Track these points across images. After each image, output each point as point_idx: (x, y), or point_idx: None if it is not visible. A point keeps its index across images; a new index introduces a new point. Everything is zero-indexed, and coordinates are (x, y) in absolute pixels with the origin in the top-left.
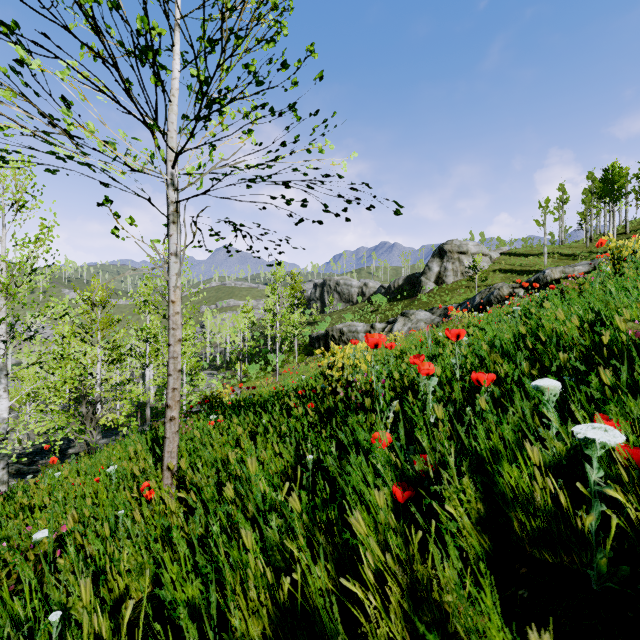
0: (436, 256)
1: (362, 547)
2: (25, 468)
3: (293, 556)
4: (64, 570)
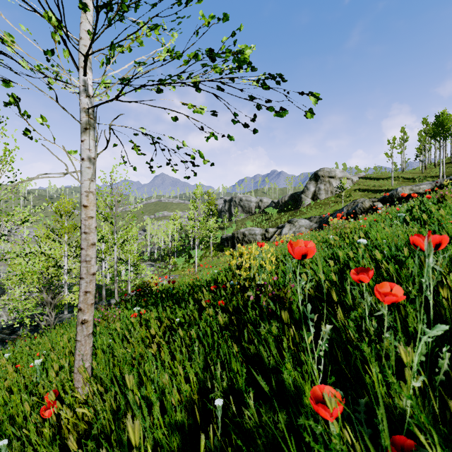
0: (312, 179)
1: None
2: (7, 337)
3: None
4: None
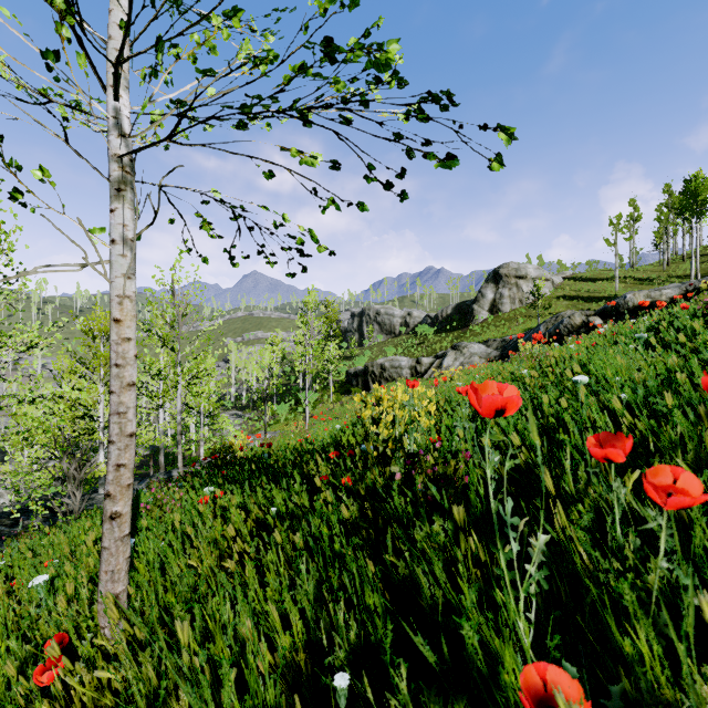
0: (490, 281)
1: None
2: (6, 530)
3: None
4: None
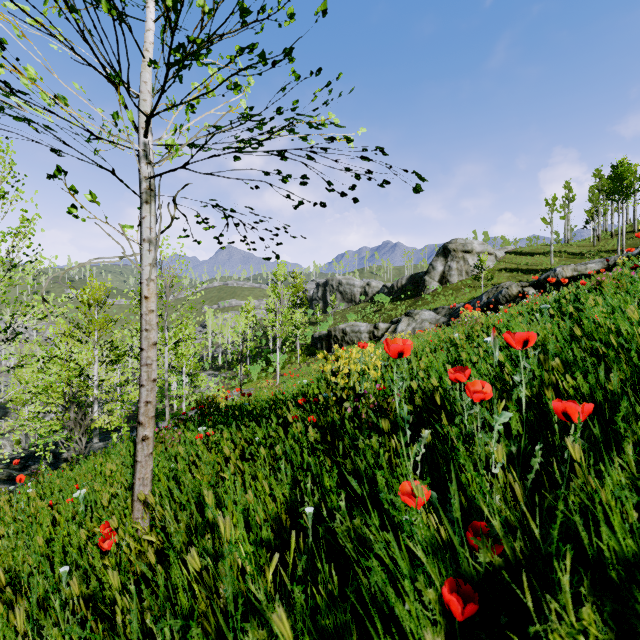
0: (440, 255)
1: None
2: (16, 473)
3: None
4: None
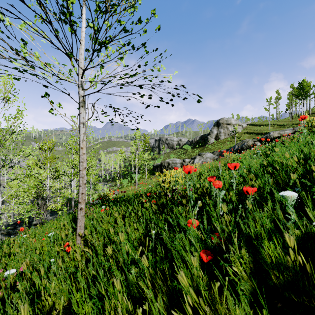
0: (215, 126)
1: (184, 290)
2: (11, 231)
3: (144, 290)
4: (16, 297)
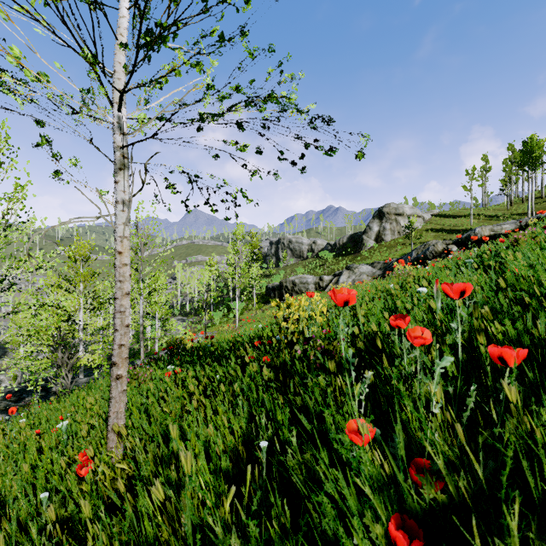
0: (376, 217)
1: None
2: (12, 405)
3: None
4: None
